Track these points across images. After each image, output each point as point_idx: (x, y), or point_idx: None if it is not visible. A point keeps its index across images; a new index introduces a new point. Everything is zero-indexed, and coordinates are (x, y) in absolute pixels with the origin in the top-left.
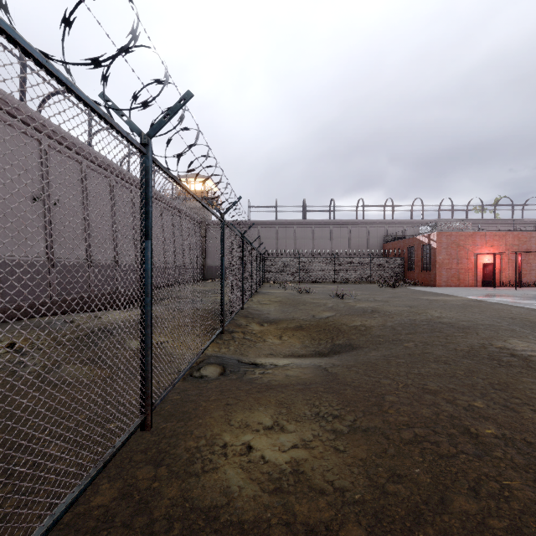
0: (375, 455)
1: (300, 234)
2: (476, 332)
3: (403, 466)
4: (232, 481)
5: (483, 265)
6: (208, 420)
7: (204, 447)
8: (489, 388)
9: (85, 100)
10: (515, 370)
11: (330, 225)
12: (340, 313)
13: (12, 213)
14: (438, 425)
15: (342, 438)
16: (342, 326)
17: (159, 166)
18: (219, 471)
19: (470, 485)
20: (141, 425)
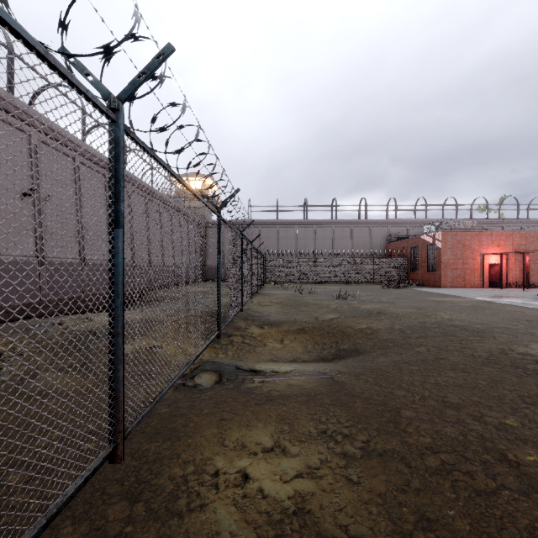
0: (396, 488)
1: (301, 234)
2: (493, 336)
3: (432, 506)
4: (223, 524)
5: (489, 266)
6: (198, 440)
7: (192, 476)
8: (519, 401)
9: (12, 25)
10: None
11: (332, 225)
12: (344, 315)
13: None
14: (468, 448)
15: (355, 465)
16: (346, 329)
17: (136, 140)
18: (208, 510)
19: (522, 536)
20: (108, 457)
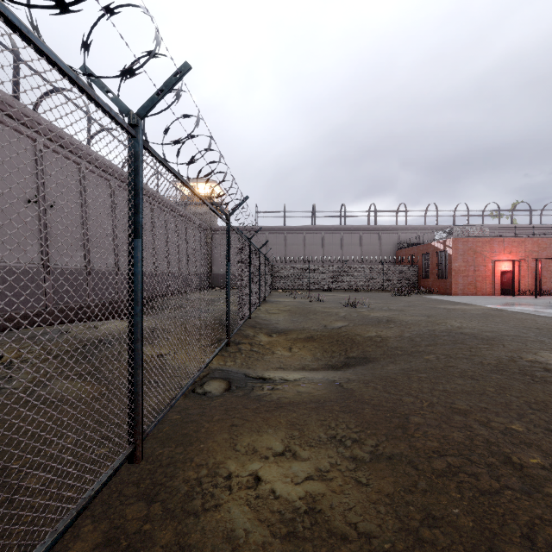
0: (404, 489)
1: (309, 241)
2: (503, 344)
3: (438, 505)
4: (237, 522)
5: (501, 273)
6: (210, 445)
7: (205, 479)
8: (526, 407)
9: (50, 55)
10: (551, 387)
11: (341, 231)
12: (353, 323)
13: (4, 217)
14: (473, 452)
15: (364, 468)
16: (356, 337)
17: (152, 153)
18: (222, 510)
19: (522, 531)
20: (128, 457)
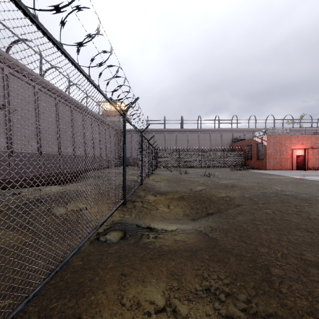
0: None
1: (179, 138)
2: (318, 203)
3: None
4: None
5: (296, 156)
6: (100, 298)
7: None
8: None
9: None
10: None
11: (198, 132)
12: (209, 187)
13: None
14: None
15: None
16: (212, 197)
17: (23, 8)
18: None
19: None
20: None
